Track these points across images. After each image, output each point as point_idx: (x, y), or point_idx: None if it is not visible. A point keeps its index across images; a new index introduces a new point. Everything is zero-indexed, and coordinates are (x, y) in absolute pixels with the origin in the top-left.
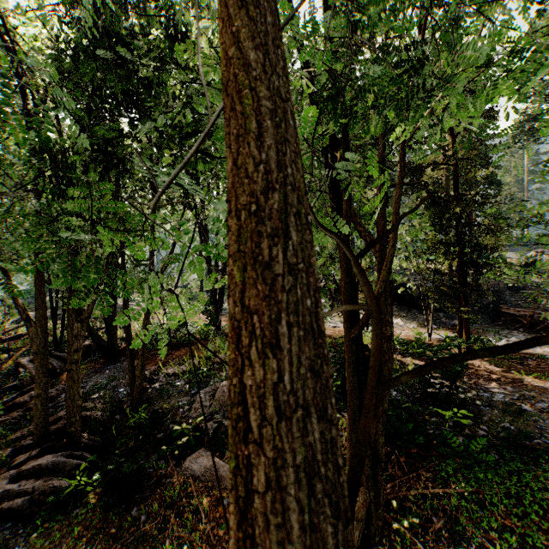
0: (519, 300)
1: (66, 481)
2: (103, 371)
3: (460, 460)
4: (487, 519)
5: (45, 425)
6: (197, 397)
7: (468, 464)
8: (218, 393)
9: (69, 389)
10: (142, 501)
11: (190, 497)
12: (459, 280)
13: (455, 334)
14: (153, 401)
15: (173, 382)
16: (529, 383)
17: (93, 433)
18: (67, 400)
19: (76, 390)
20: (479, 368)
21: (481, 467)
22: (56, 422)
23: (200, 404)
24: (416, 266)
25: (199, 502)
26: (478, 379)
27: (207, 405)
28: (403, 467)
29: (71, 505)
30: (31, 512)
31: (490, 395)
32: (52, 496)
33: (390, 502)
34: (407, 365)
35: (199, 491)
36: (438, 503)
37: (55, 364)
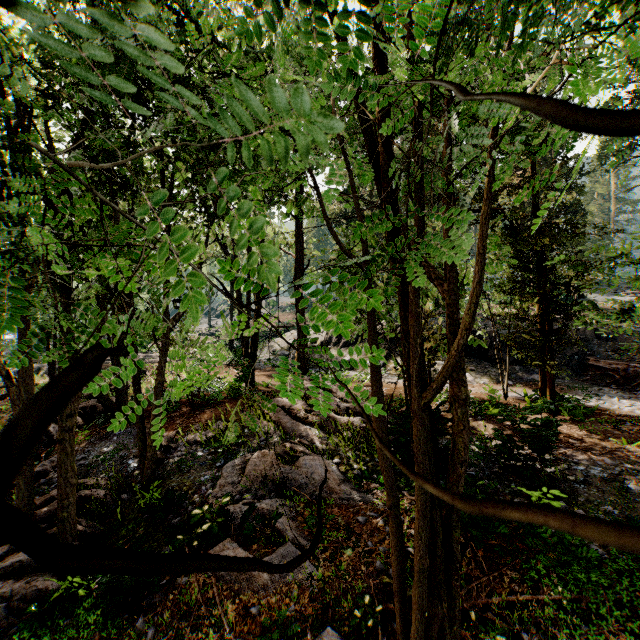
0: (609, 351)
1: (55, 582)
2: (110, 438)
3: (553, 554)
4: (594, 637)
5: (30, 509)
6: (223, 471)
7: (564, 561)
8: (249, 466)
9: (60, 463)
10: (151, 608)
11: (210, 604)
12: (541, 327)
13: (535, 392)
14: (169, 475)
15: (195, 451)
16: (631, 454)
17: (94, 517)
18: (58, 477)
19: (70, 465)
20: (567, 434)
21: (581, 566)
22: (47, 503)
23: (226, 480)
24: (488, 310)
25: (222, 610)
26: (567, 448)
27: (235, 481)
28: (481, 563)
29: (60, 614)
30: (8, 623)
31: (584, 468)
32: (36, 601)
33: (468, 613)
34: (479, 431)
35: (223, 595)
36: (529, 613)
37: (51, 430)
